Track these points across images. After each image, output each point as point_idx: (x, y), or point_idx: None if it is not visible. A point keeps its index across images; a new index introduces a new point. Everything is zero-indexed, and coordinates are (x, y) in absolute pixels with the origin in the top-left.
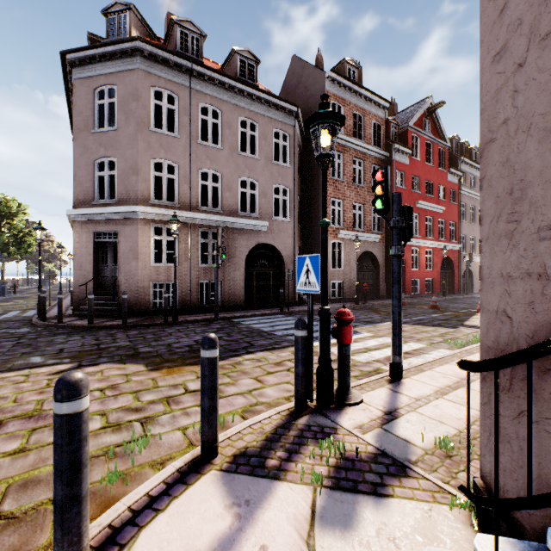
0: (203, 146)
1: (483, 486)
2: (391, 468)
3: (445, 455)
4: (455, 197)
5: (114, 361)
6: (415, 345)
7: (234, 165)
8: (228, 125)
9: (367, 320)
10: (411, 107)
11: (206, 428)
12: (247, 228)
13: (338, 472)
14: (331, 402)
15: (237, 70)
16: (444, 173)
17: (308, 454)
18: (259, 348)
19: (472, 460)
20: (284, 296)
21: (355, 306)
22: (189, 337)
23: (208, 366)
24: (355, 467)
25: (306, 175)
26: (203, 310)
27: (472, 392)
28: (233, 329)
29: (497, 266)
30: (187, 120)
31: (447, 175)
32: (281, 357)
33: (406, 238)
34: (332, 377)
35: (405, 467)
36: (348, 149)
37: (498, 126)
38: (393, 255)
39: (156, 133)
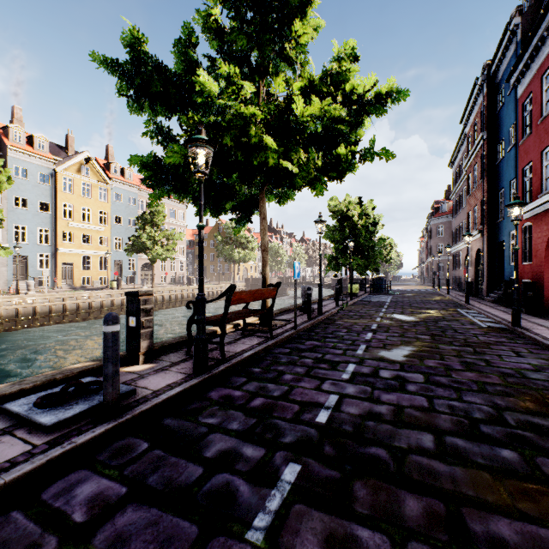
0: None
1: None
2: None
3: None
4: None
5: None
6: None
7: None
8: None
9: None
10: None
11: None
12: None
13: None
14: None
15: None
16: None
17: None
18: None
19: None
20: None
21: None
22: None
23: None
24: None
25: None
26: None
27: None
28: None
29: None
30: None
31: None
32: None
33: None
34: None
35: None
36: None
37: None
38: None
39: None
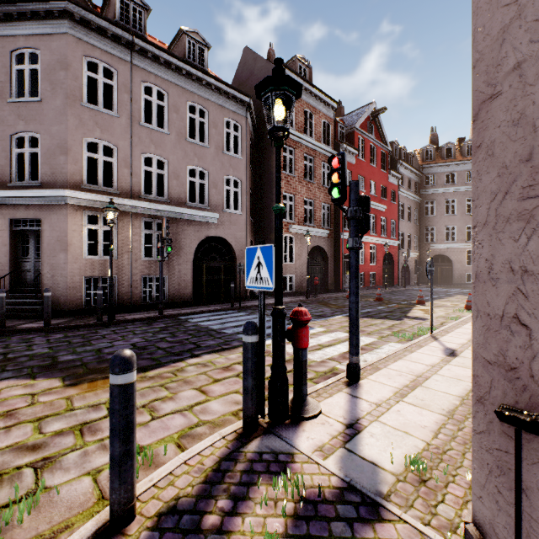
0: (147, 129)
1: (480, 538)
2: (361, 509)
3: (418, 479)
4: (394, 197)
5: (20, 375)
6: (367, 340)
7: (182, 152)
8: (175, 108)
9: (318, 314)
10: (357, 110)
11: (116, 484)
12: (196, 220)
13: (298, 525)
14: (285, 417)
15: (185, 51)
16: (386, 174)
17: (259, 499)
18: (206, 349)
19: (448, 483)
20: (236, 291)
21: (307, 300)
22: (126, 339)
23: (120, 396)
24: (319, 514)
25: (258, 168)
26: (147, 307)
27: (430, 391)
28: (179, 328)
29: (502, 258)
30: (127, 98)
31: (388, 176)
32: (231, 360)
33: (363, 229)
34: (287, 388)
35: (377, 504)
36: (299, 145)
37: (504, 74)
38: (351, 247)
39: (90, 109)
